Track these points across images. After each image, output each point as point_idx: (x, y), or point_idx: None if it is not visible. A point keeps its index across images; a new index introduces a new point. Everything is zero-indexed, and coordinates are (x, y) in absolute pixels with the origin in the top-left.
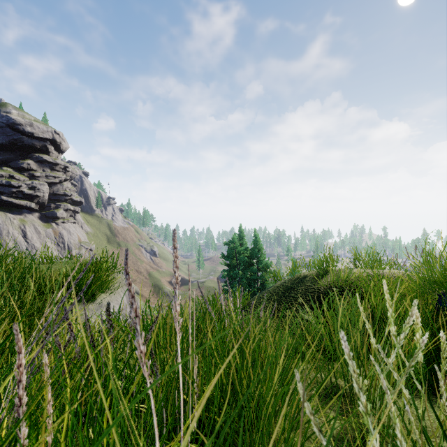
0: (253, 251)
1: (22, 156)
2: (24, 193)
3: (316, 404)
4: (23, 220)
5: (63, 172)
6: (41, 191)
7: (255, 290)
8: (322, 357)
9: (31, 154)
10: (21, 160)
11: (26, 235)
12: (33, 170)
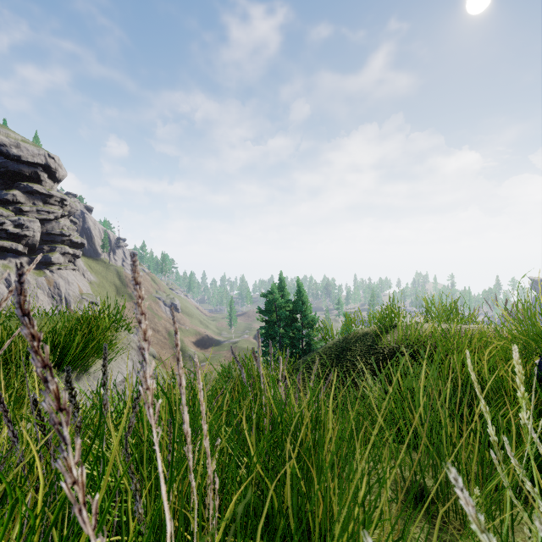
0: (297, 304)
1: (5, 185)
2: (9, 231)
3: (394, 519)
4: (7, 266)
5: (59, 206)
6: (31, 230)
7: (299, 352)
8: (397, 445)
9: (17, 183)
10: (4, 190)
11: (11, 285)
12: (21, 203)
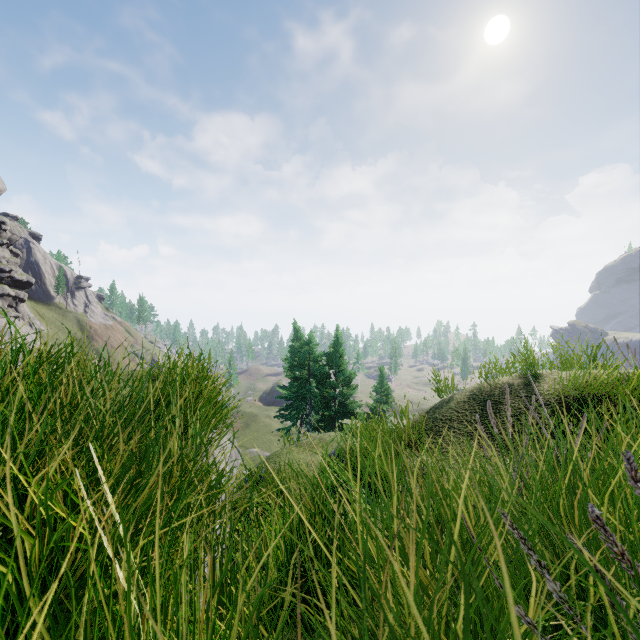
0: (327, 358)
1: None
2: None
3: None
4: None
5: None
6: None
7: (330, 414)
8: None
9: None
10: None
11: None
12: None
